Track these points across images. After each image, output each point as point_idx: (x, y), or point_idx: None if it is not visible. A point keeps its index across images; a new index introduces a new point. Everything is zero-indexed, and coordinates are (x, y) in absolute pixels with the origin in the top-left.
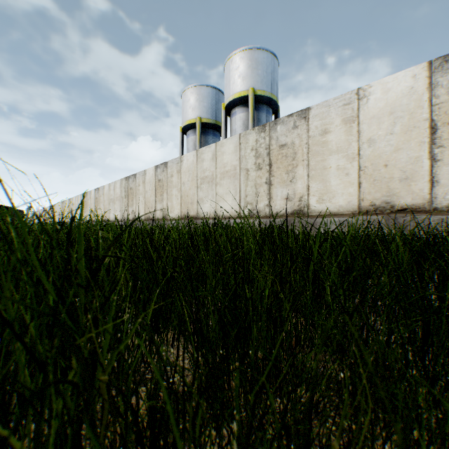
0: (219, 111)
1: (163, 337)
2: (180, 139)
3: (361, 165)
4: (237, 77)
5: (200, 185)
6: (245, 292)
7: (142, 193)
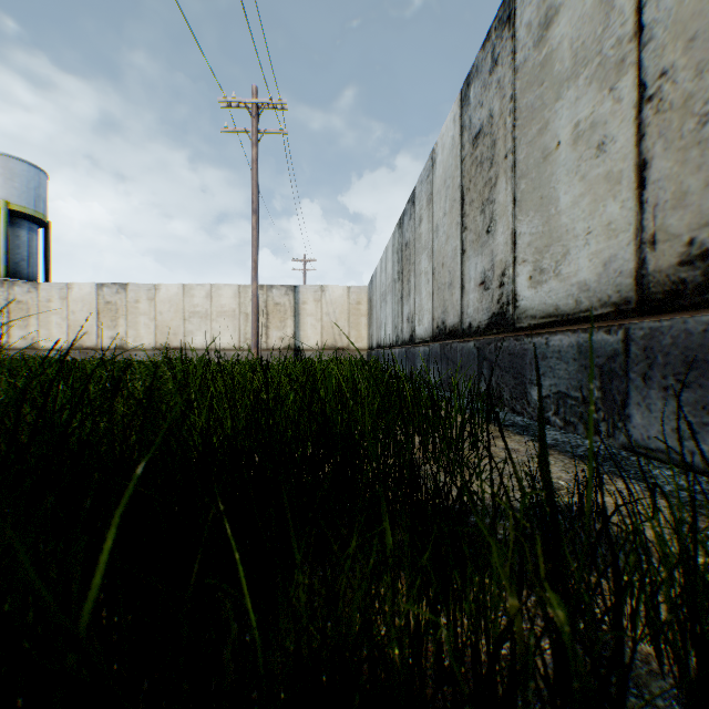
0: None
1: None
2: None
3: (70, 324)
4: None
5: None
6: None
7: None
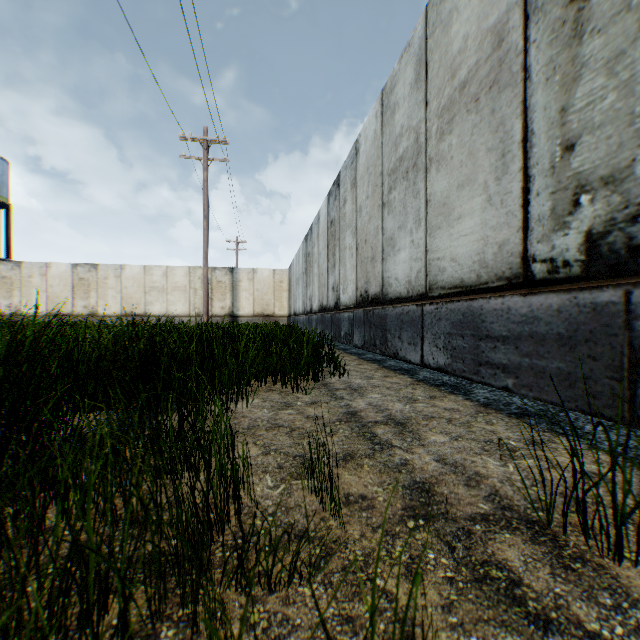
0: None
1: None
2: None
3: (49, 295)
4: None
5: None
6: None
7: None
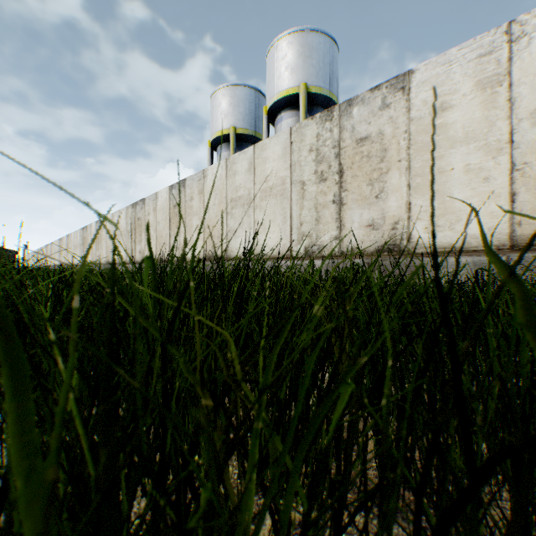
0: (260, 120)
1: None
2: (209, 157)
3: (516, 160)
4: (284, 69)
5: (231, 210)
6: None
7: (153, 224)
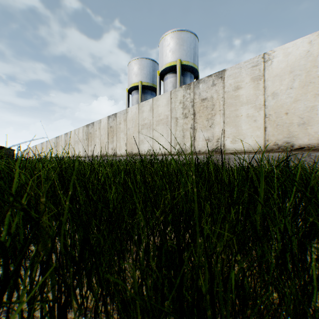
0: (155, 77)
1: (78, 316)
2: (127, 98)
3: (266, 113)
4: (168, 51)
5: (141, 130)
6: (190, 256)
7: (98, 136)
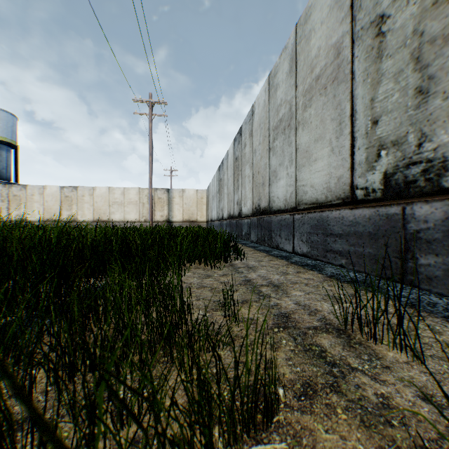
0: None
1: None
2: None
3: (45, 207)
4: None
5: None
6: None
7: None
